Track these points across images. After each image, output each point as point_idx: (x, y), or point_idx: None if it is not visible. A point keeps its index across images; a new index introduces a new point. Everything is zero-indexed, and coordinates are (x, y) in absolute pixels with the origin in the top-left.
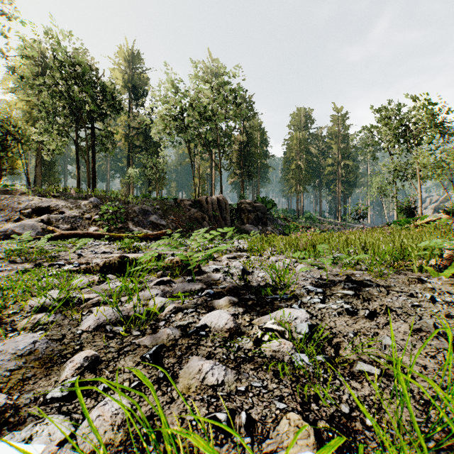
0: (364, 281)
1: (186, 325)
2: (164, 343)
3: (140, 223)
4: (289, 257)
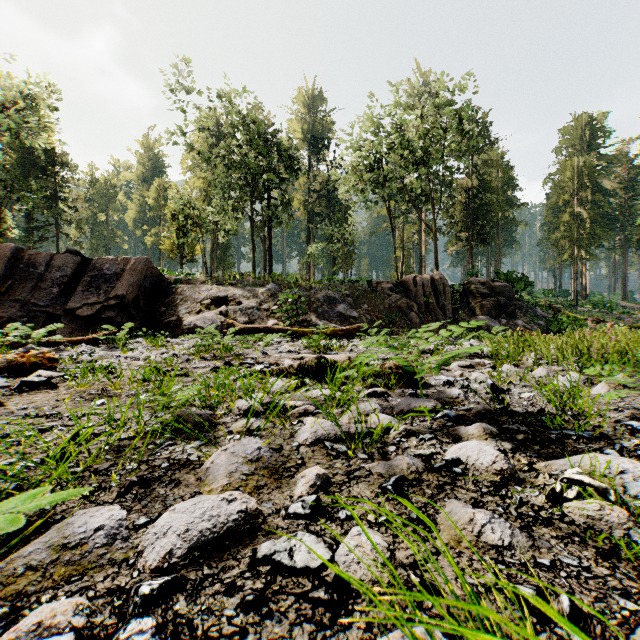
0: None
1: (430, 456)
2: (405, 475)
3: (324, 314)
4: (572, 370)
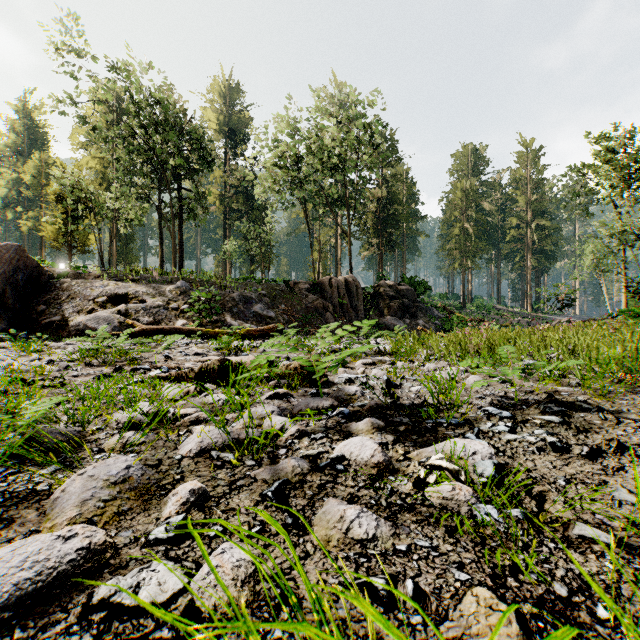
0: (576, 402)
1: (317, 456)
2: (289, 478)
3: (240, 314)
4: (455, 364)
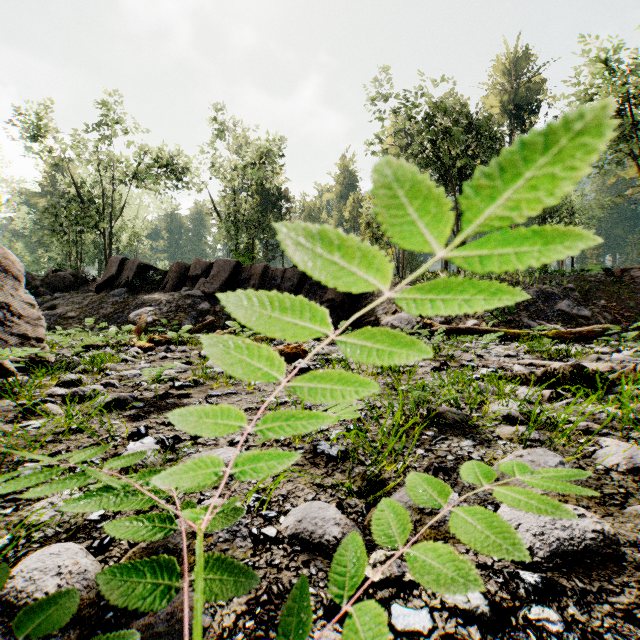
0: None
1: None
2: None
3: (539, 313)
4: None
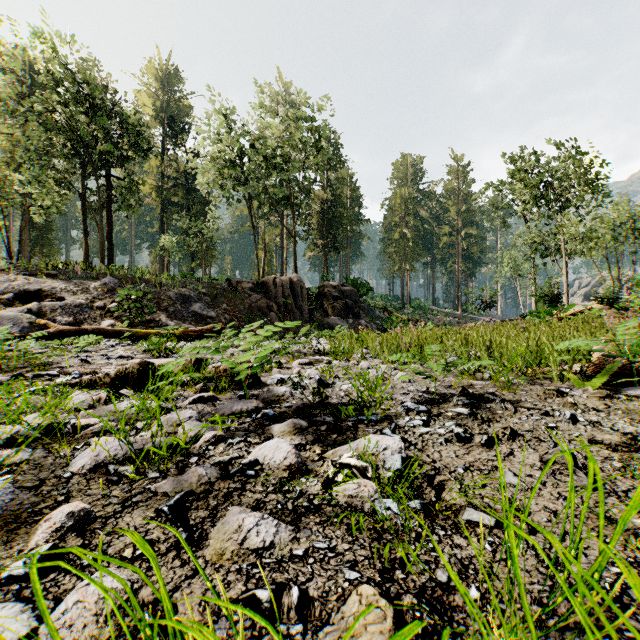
0: (485, 394)
1: (228, 462)
2: (193, 489)
3: (177, 314)
4: (387, 362)
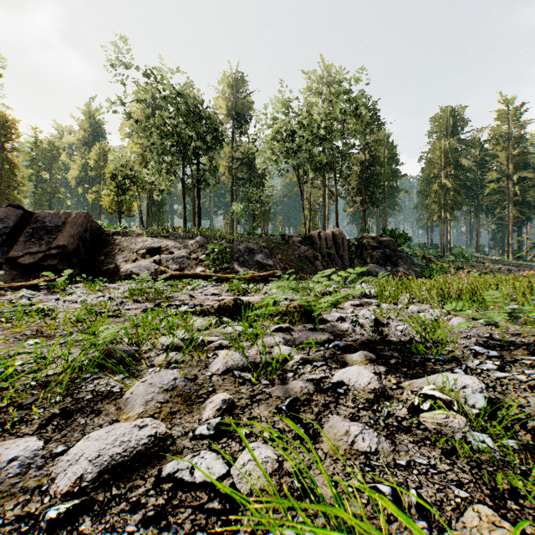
0: None
1: (320, 380)
2: (298, 397)
3: (245, 263)
4: (437, 307)
